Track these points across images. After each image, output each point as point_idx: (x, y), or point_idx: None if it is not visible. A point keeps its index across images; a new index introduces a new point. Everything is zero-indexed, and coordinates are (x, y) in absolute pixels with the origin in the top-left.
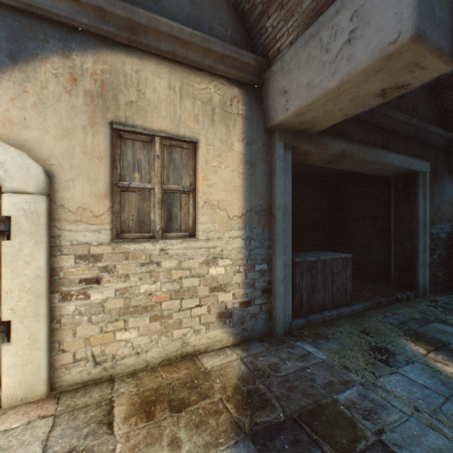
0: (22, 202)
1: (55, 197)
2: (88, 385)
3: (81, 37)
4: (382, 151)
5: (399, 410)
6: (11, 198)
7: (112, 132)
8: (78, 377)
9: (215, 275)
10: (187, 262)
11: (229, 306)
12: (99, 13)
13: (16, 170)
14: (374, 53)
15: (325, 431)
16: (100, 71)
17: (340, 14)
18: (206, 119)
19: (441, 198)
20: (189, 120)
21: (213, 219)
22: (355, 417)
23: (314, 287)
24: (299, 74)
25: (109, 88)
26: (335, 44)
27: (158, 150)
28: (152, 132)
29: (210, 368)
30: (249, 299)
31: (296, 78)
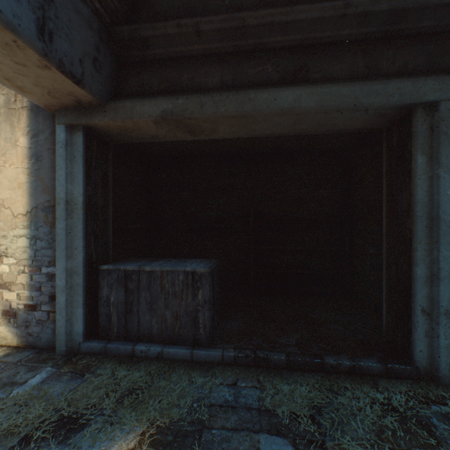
0: None
1: None
2: None
3: None
4: (267, 90)
5: None
6: None
7: None
8: None
9: (1, 272)
10: None
11: (15, 306)
12: None
13: None
14: None
15: None
16: None
17: None
18: None
19: None
20: None
21: None
22: None
23: (133, 306)
24: None
25: None
26: None
27: None
28: None
29: None
30: (35, 302)
31: None
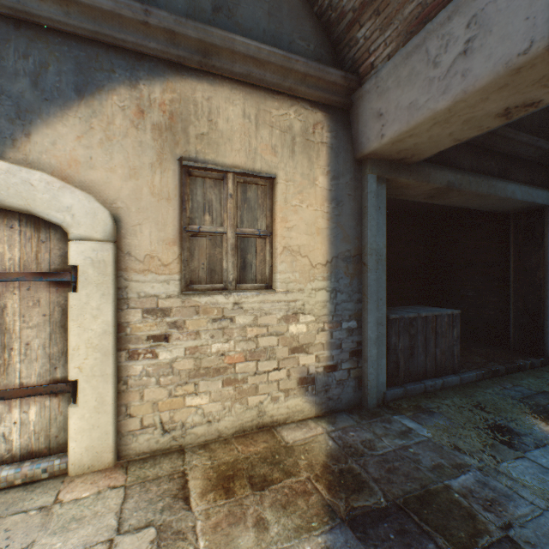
0: (89, 250)
1: (122, 244)
2: (156, 455)
3: (148, 63)
4: (499, 181)
5: (530, 503)
6: (78, 246)
7: (181, 169)
8: (145, 446)
9: (295, 334)
10: (264, 318)
11: (312, 371)
12: (169, 36)
13: (83, 215)
14: (498, 66)
15: (437, 521)
16: (169, 101)
17: (453, 20)
18: (285, 150)
19: None
20: (266, 152)
21: (293, 268)
22: (474, 507)
23: (413, 349)
24: (398, 93)
25: (178, 119)
26: (447, 57)
27: (231, 188)
28: (225, 168)
29: (292, 442)
30: (335, 362)
31: (394, 99)
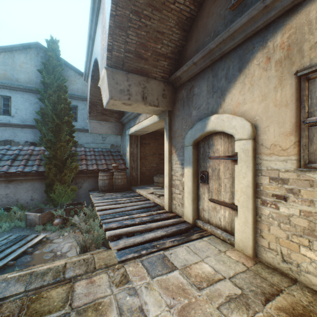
0: (241, 144)
1: (257, 140)
2: (275, 270)
3: (272, 26)
4: None
5: None
6: (237, 143)
7: (297, 79)
8: (270, 260)
9: None
10: None
11: None
12: None
13: (239, 128)
14: None
15: None
16: (286, 39)
17: None
18: None
19: None
20: None
21: None
22: None
23: None
24: None
25: (293, 46)
26: None
27: None
28: None
29: None
30: None
31: None
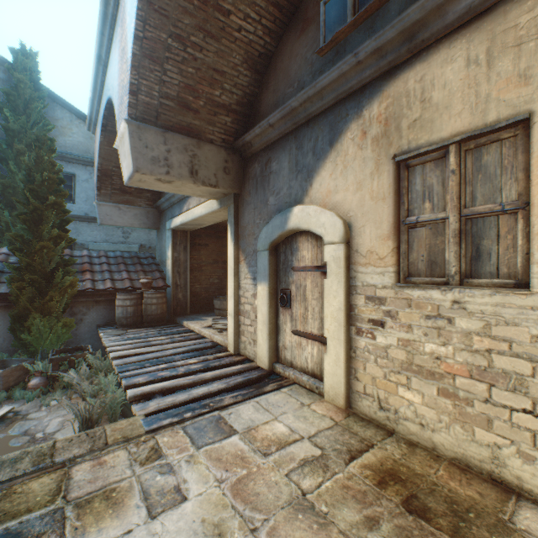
0: (332, 250)
1: (352, 244)
2: (371, 422)
3: (368, 90)
4: None
5: None
6: (327, 248)
7: (396, 166)
8: (366, 410)
9: None
10: (502, 329)
11: None
12: (376, 55)
13: (329, 227)
14: None
15: None
16: (384, 110)
17: None
18: None
19: None
20: (505, 90)
21: None
22: None
23: None
24: None
25: (391, 121)
26: None
27: (452, 163)
28: (440, 144)
29: (519, 528)
30: None
31: None
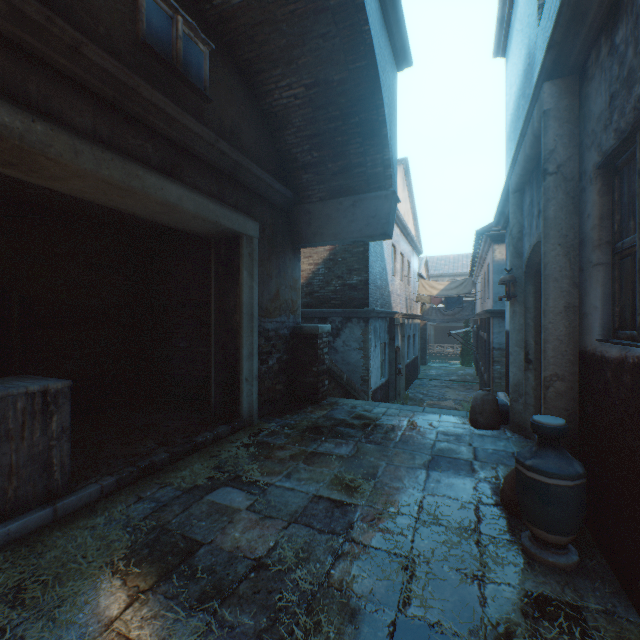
0: None
1: None
2: None
3: None
4: (155, 174)
5: None
6: None
7: None
8: None
9: None
10: None
11: None
12: None
13: None
14: None
15: None
16: None
17: None
18: None
19: (282, 280)
20: None
21: None
22: None
23: None
24: None
25: None
26: None
27: None
28: None
29: None
30: None
31: None
